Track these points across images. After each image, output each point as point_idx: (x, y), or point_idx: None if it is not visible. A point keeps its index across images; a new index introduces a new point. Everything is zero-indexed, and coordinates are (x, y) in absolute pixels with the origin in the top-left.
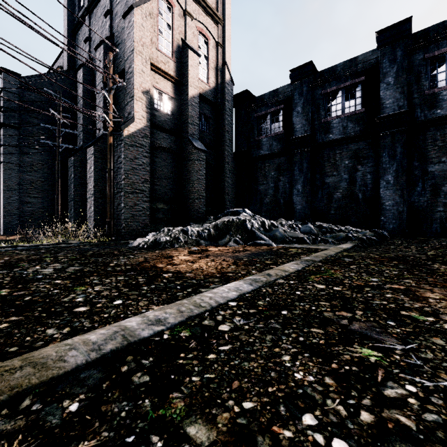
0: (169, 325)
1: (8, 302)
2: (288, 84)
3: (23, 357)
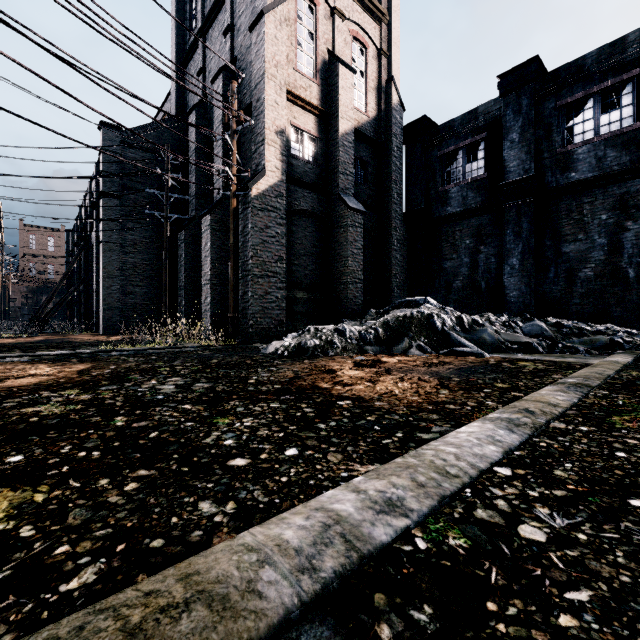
0: (415, 517)
1: (128, 440)
2: (495, 99)
3: (180, 570)
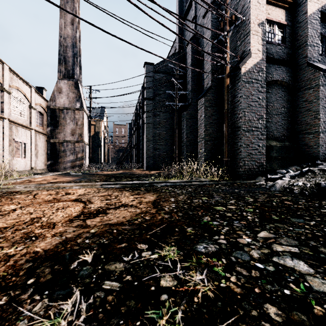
0: None
1: None
2: None
3: None
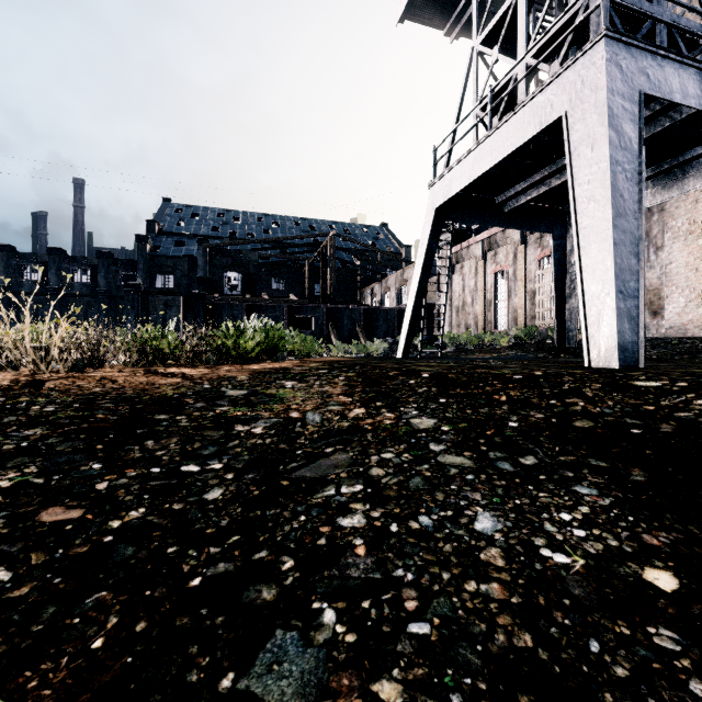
0: None
1: None
2: (46, 254)
3: None
